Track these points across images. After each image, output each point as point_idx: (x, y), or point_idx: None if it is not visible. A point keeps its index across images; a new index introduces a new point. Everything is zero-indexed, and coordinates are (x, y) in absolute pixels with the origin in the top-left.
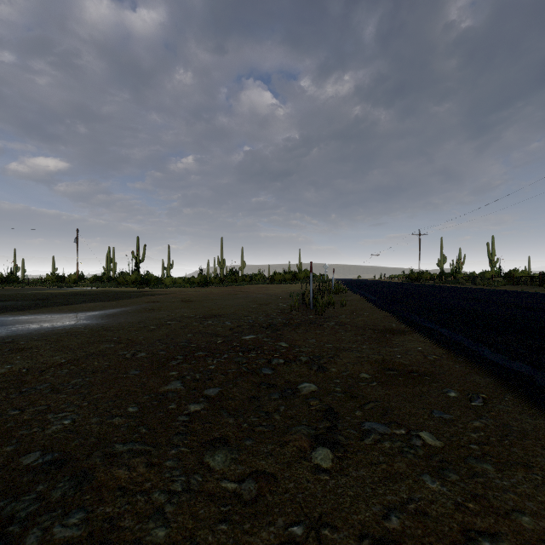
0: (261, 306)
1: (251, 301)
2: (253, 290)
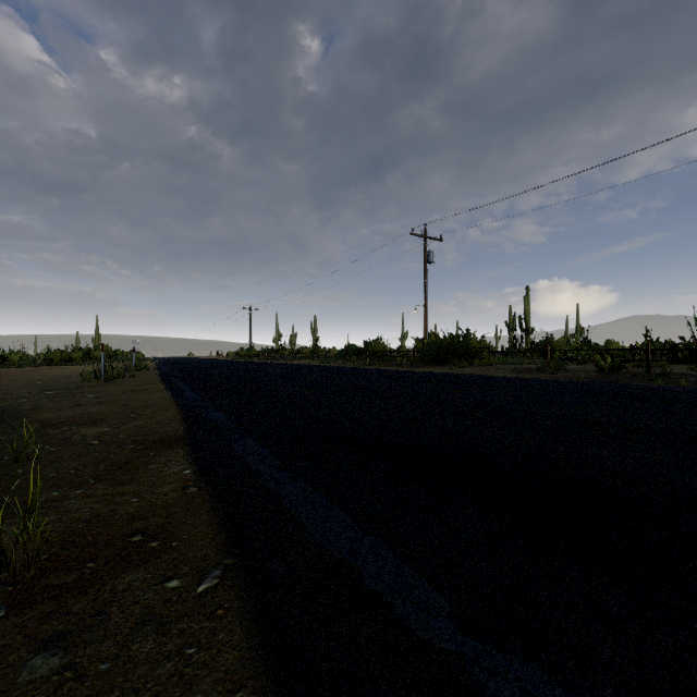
0: (48, 383)
1: (31, 380)
2: (20, 374)
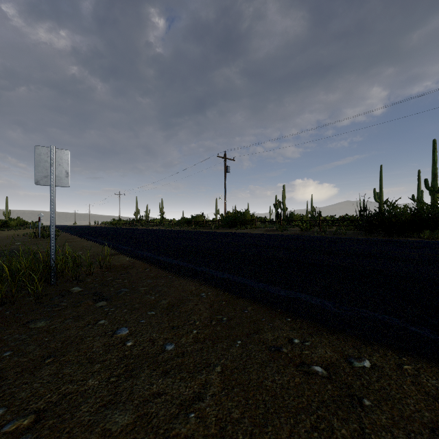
0: (5, 240)
1: None
2: None
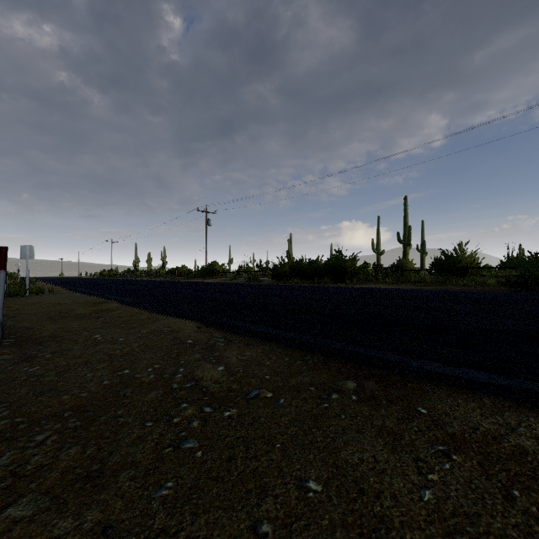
0: None
1: None
2: None
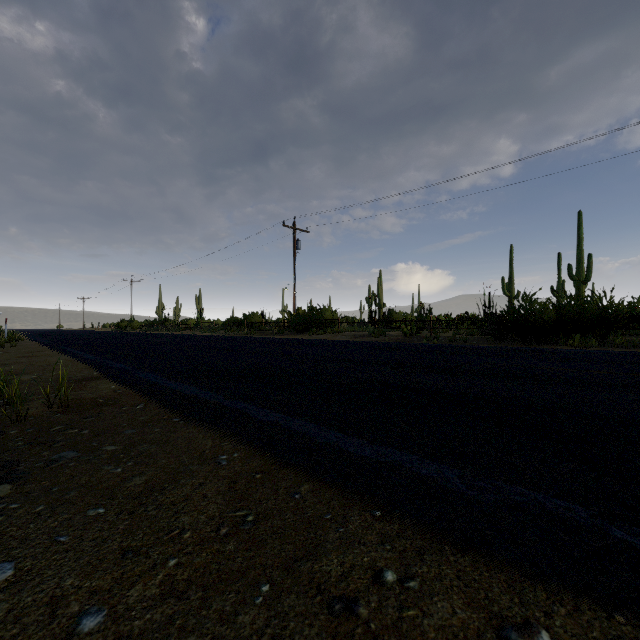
0: None
1: None
2: None
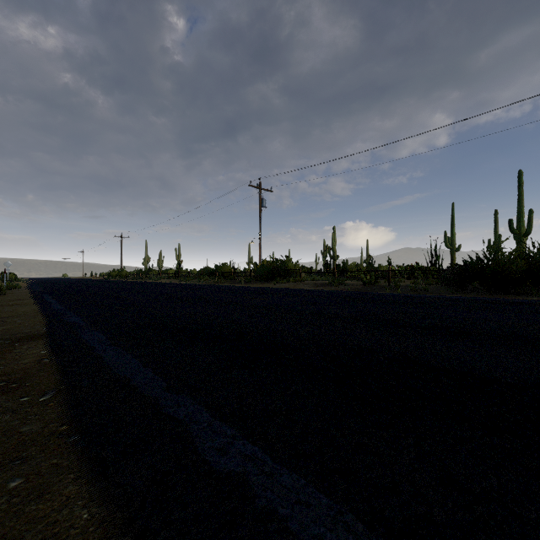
0: None
1: None
2: None
